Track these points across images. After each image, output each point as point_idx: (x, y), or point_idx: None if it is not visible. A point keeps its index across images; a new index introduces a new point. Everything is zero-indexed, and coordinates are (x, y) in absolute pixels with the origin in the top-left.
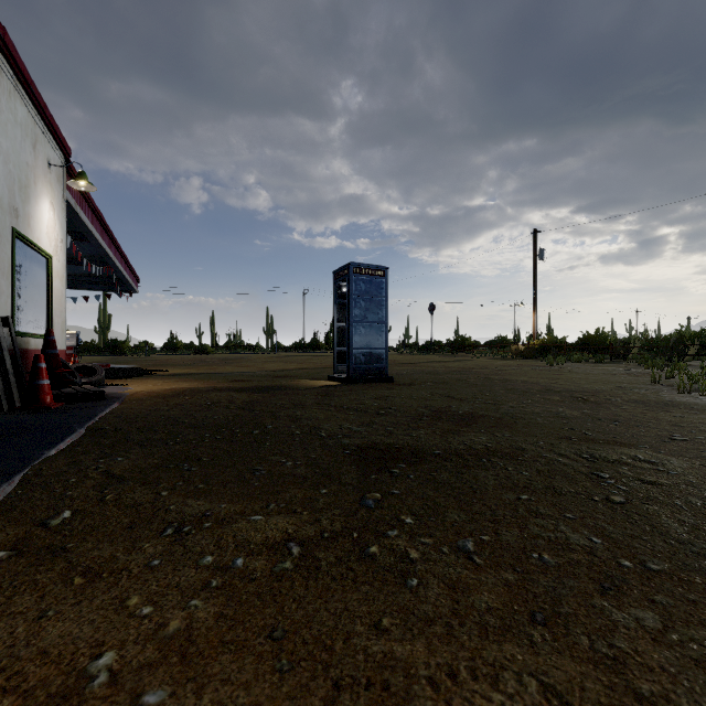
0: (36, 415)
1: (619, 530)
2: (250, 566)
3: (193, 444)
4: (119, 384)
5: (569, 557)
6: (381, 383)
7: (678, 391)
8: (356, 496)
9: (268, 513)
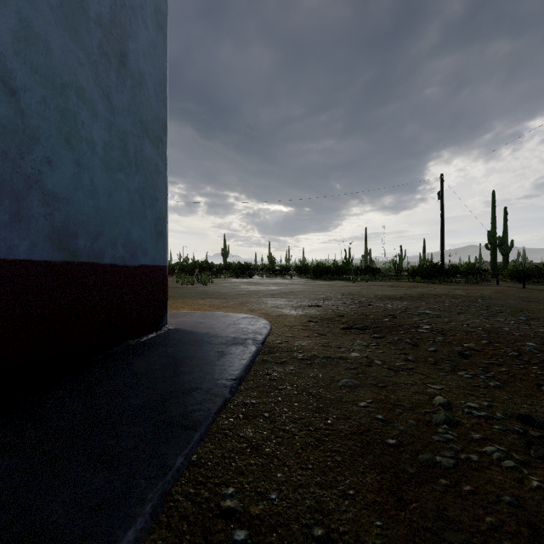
0: None
1: None
2: None
3: None
4: None
5: None
6: None
7: (181, 284)
8: None
9: None
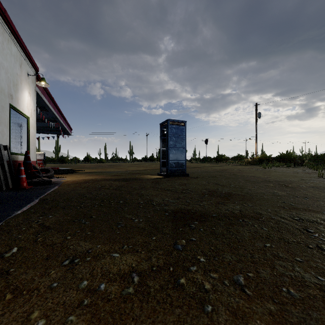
0: (18, 192)
1: None
2: (108, 290)
3: (89, 208)
4: (60, 177)
5: (308, 292)
6: (183, 177)
7: None
8: (171, 242)
9: (122, 252)
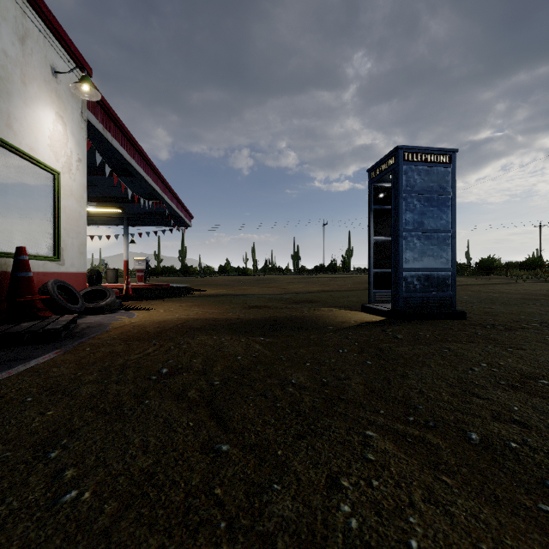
0: None
1: None
2: None
3: None
4: (138, 307)
5: None
6: (449, 321)
7: None
8: None
9: None
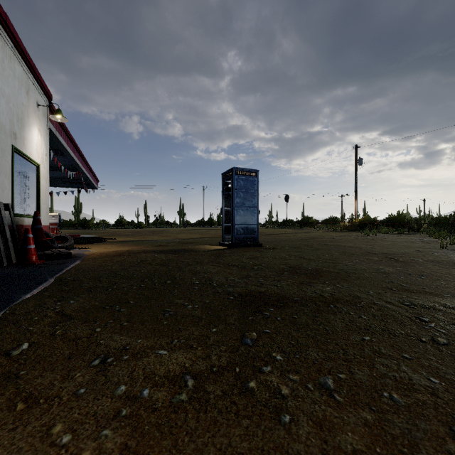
0: (25, 268)
1: (450, 370)
2: (154, 397)
3: (125, 290)
4: (83, 247)
5: (416, 397)
6: (254, 247)
7: None
8: (238, 335)
9: (172, 348)
